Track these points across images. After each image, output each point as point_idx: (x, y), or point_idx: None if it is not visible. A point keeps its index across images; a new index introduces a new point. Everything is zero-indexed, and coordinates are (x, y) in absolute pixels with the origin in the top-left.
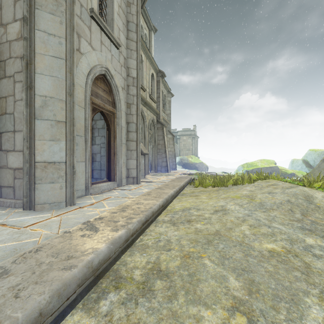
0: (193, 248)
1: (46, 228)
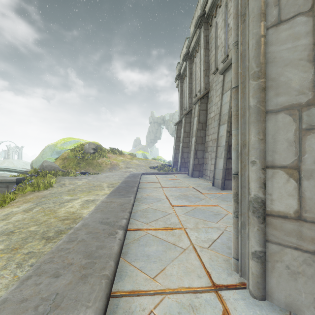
0: (0, 256)
1: (165, 232)
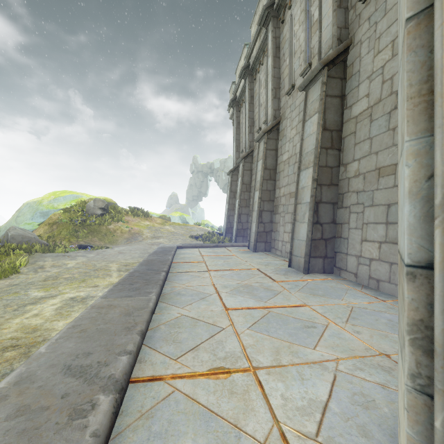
0: None
1: (213, 384)
